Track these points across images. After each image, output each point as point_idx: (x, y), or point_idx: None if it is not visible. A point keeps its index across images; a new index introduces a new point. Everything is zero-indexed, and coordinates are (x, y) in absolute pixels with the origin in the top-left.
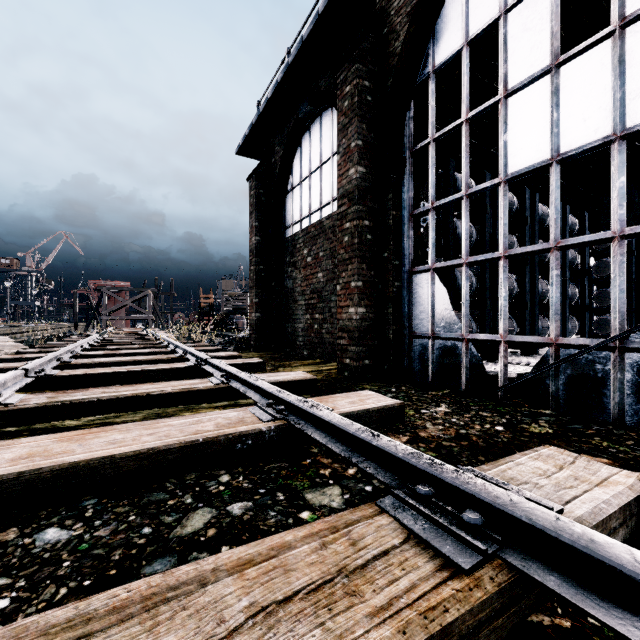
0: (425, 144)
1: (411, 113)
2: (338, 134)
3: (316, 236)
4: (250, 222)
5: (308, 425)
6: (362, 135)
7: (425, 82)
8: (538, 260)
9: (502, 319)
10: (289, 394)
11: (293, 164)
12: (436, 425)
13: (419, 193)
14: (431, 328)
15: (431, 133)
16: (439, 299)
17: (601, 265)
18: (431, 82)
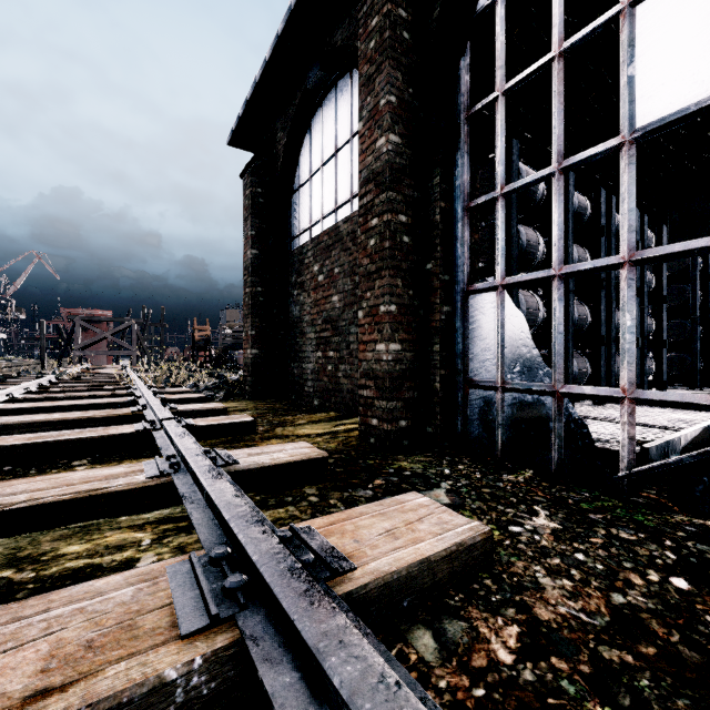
0: (489, 101)
1: (467, 59)
2: (360, 91)
3: (330, 246)
4: (245, 231)
5: (290, 659)
6: (396, 88)
7: (487, 14)
8: (614, 282)
9: (625, 363)
10: (261, 531)
11: (300, 155)
12: (556, 576)
13: (476, 179)
14: (499, 374)
15: (499, 83)
16: (512, 331)
17: (673, 292)
18: (499, 7)
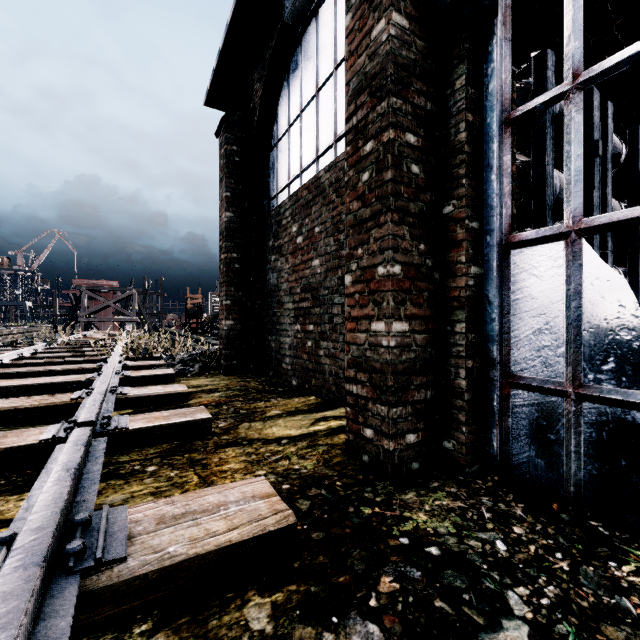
0: None
1: None
2: None
3: (310, 202)
4: (220, 193)
5: None
6: None
7: None
8: None
9: None
10: None
11: (278, 106)
12: None
13: (512, 87)
14: (571, 372)
15: None
16: (599, 303)
17: None
18: None
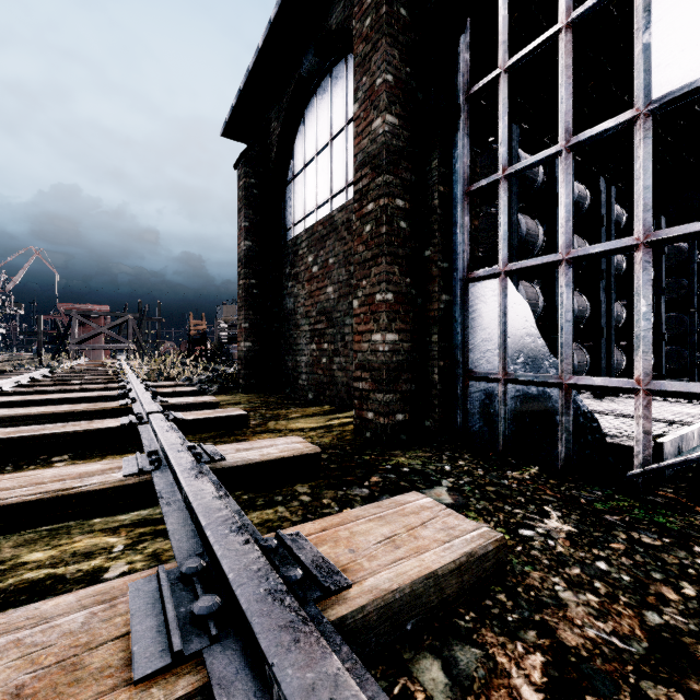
0: (491, 79)
1: (467, 37)
2: (355, 72)
3: (324, 236)
4: (238, 222)
5: None
6: (393, 67)
7: None
8: (614, 273)
9: (640, 352)
10: (240, 541)
11: (295, 144)
12: (578, 589)
13: (476, 163)
14: (502, 365)
15: (502, 60)
16: (516, 320)
17: (671, 285)
18: None
